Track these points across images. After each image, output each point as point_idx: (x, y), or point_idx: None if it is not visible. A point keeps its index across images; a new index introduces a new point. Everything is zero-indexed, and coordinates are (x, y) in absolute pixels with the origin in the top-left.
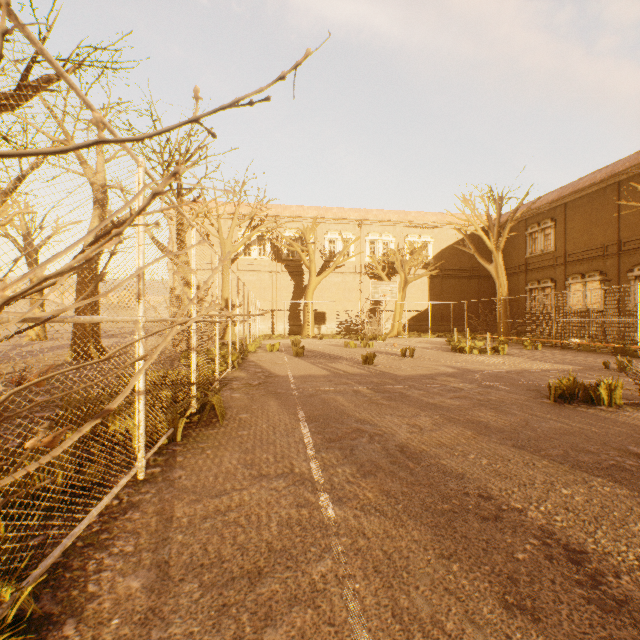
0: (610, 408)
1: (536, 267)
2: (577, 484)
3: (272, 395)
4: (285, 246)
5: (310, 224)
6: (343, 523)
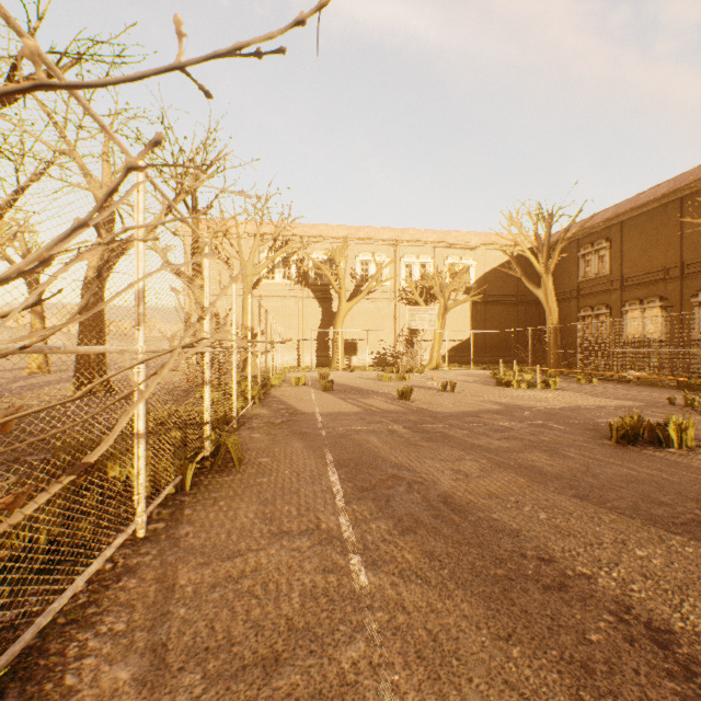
0: (681, 451)
1: (589, 292)
2: (653, 543)
3: (297, 435)
4: (312, 269)
5: (340, 245)
6: (378, 593)
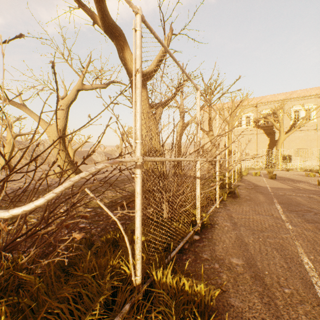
0: None
1: None
2: None
3: (259, 193)
4: (262, 119)
5: (279, 104)
6: (295, 230)
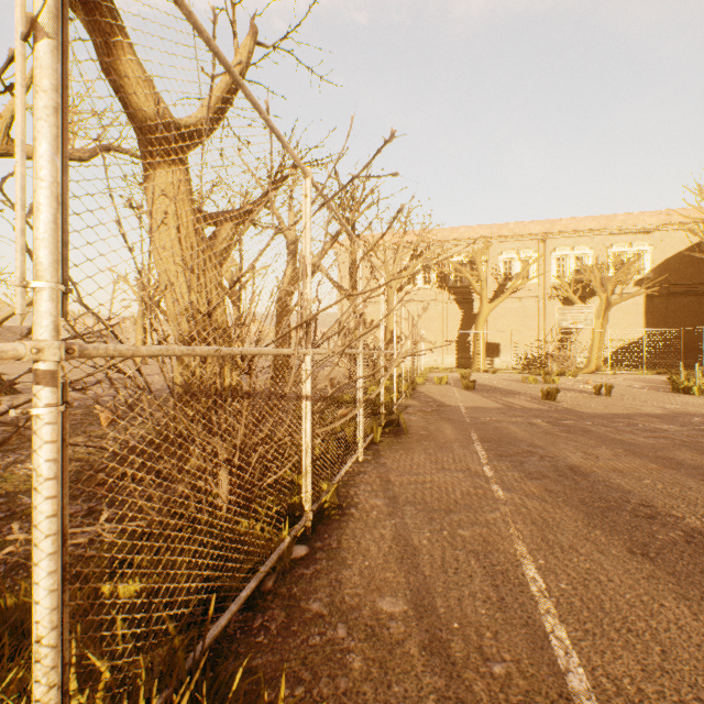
0: None
1: None
2: None
3: (445, 420)
4: (452, 273)
5: (481, 245)
6: (510, 500)
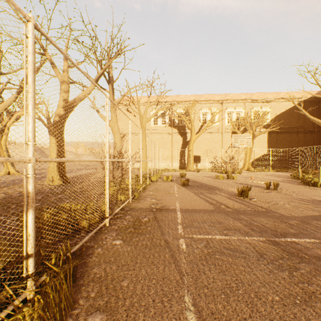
0: None
1: None
2: None
3: (155, 247)
4: (176, 117)
5: (191, 105)
6: None
